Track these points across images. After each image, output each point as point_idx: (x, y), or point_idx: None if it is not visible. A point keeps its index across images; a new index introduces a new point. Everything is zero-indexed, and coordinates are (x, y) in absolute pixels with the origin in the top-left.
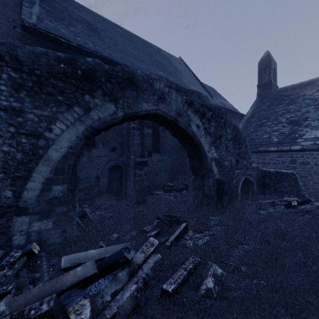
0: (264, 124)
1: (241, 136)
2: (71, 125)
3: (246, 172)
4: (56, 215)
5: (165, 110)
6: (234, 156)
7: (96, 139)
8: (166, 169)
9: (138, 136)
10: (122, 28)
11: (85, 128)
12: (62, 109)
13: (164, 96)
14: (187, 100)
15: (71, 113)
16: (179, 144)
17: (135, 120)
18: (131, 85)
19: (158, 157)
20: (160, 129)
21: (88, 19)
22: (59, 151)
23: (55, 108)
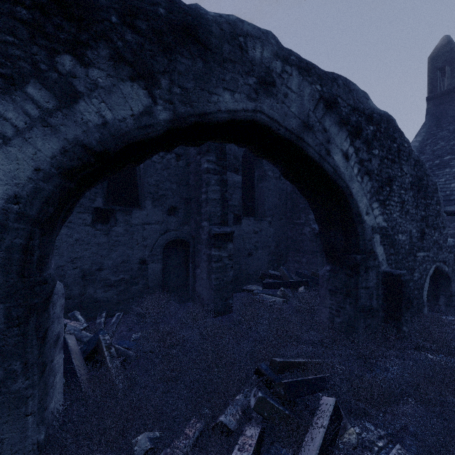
0: (449, 164)
1: (430, 180)
2: (17, 136)
3: (438, 255)
4: None
5: (275, 113)
6: (416, 222)
7: (142, 193)
8: (266, 246)
9: (216, 185)
10: None
11: (63, 146)
12: None
13: (272, 79)
14: (323, 94)
15: (17, 102)
16: (289, 202)
17: (211, 156)
18: (191, 43)
19: (252, 225)
20: (255, 175)
21: None
22: None
23: None
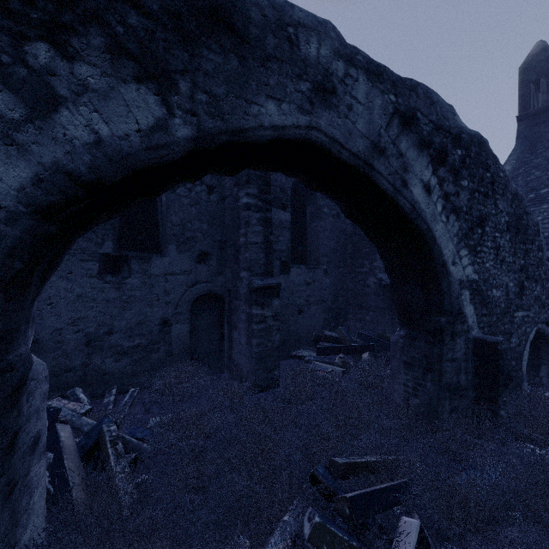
0: (547, 198)
1: (530, 220)
2: None
3: (540, 315)
4: None
5: (336, 131)
6: (513, 273)
7: (164, 235)
8: (321, 301)
9: (259, 225)
10: None
11: (36, 174)
12: None
13: (332, 85)
14: (398, 107)
15: None
16: (349, 246)
17: (252, 189)
18: (221, 32)
19: (303, 275)
20: (307, 212)
21: None
22: None
23: None
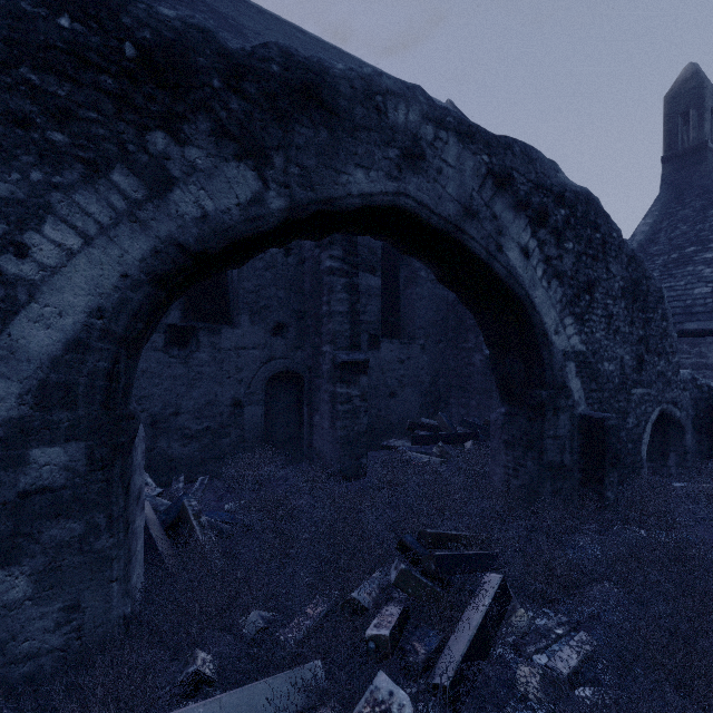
0: (692, 259)
1: (652, 285)
2: (101, 234)
3: (664, 393)
4: (44, 550)
5: (425, 196)
6: (630, 345)
7: (235, 304)
8: (417, 382)
9: (344, 292)
10: (307, 33)
11: (154, 246)
12: (65, 177)
13: (420, 150)
14: (492, 168)
15: (101, 192)
16: (451, 317)
17: (336, 250)
18: (312, 108)
19: (396, 351)
20: (401, 277)
21: (222, 8)
22: (53, 324)
23: (38, 174)
